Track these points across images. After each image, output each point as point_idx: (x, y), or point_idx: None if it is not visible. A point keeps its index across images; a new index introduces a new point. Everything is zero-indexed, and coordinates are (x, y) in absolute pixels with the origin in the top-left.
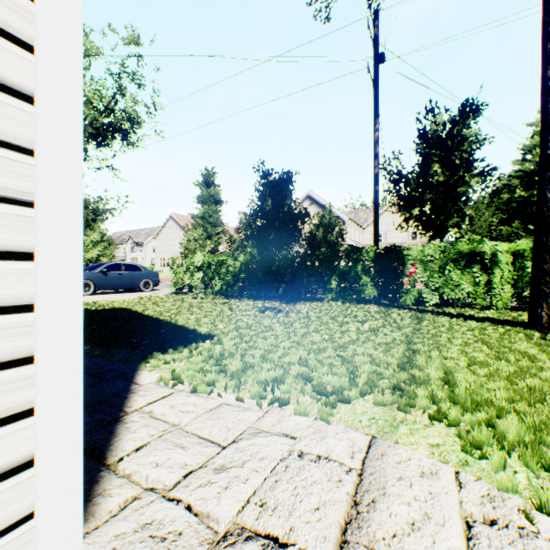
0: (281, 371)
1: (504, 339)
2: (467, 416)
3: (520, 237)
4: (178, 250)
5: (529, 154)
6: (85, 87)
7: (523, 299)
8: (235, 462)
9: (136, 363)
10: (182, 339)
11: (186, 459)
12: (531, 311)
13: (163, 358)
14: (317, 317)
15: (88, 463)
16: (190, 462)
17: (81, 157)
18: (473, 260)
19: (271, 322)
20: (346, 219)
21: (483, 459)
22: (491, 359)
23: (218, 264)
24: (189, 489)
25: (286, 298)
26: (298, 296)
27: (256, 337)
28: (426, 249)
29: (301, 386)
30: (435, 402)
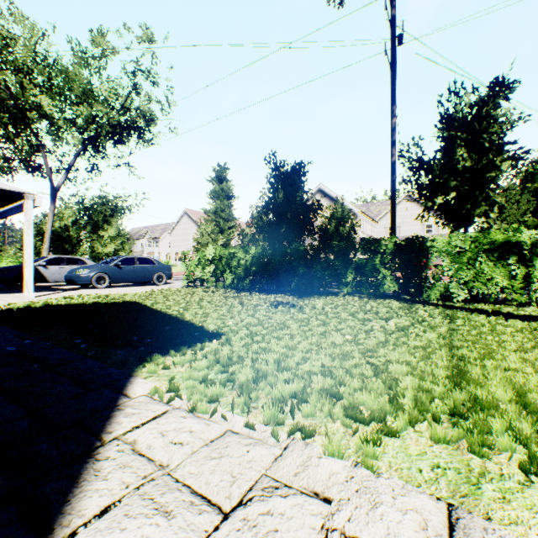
0: (301, 384)
1: None
2: None
3: None
4: (192, 245)
5: None
6: (102, 85)
7: None
8: None
9: (132, 366)
10: (187, 337)
11: None
12: None
13: (163, 362)
14: (334, 313)
15: None
16: None
17: None
18: (508, 251)
19: (284, 319)
20: (358, 212)
21: None
22: None
23: (229, 257)
24: None
25: (299, 292)
26: (311, 290)
27: (269, 336)
28: (453, 240)
29: (328, 408)
30: (520, 441)
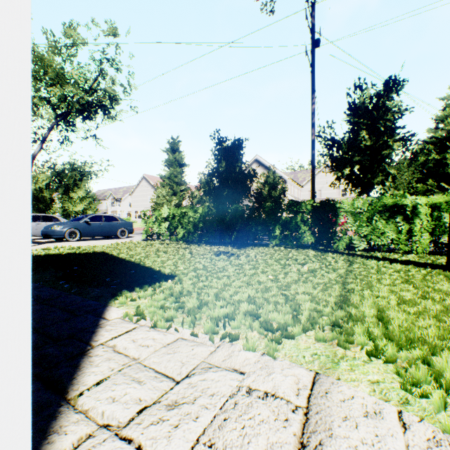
0: (232, 308)
1: (427, 280)
2: (403, 353)
3: (434, 193)
4: (149, 204)
5: (442, 123)
6: (73, 71)
7: (440, 245)
8: (187, 398)
9: (106, 299)
10: (148, 278)
11: (142, 394)
12: (449, 255)
13: (130, 296)
14: (263, 260)
15: (50, 397)
16: (145, 398)
17: (29, 103)
18: (396, 212)
19: (224, 264)
20: (287, 179)
21: (423, 397)
22: (418, 298)
23: (181, 215)
24: (142, 426)
25: (237, 244)
26: (247, 242)
27: (211, 277)
28: (356, 203)
29: (249, 322)
30: (371, 339)
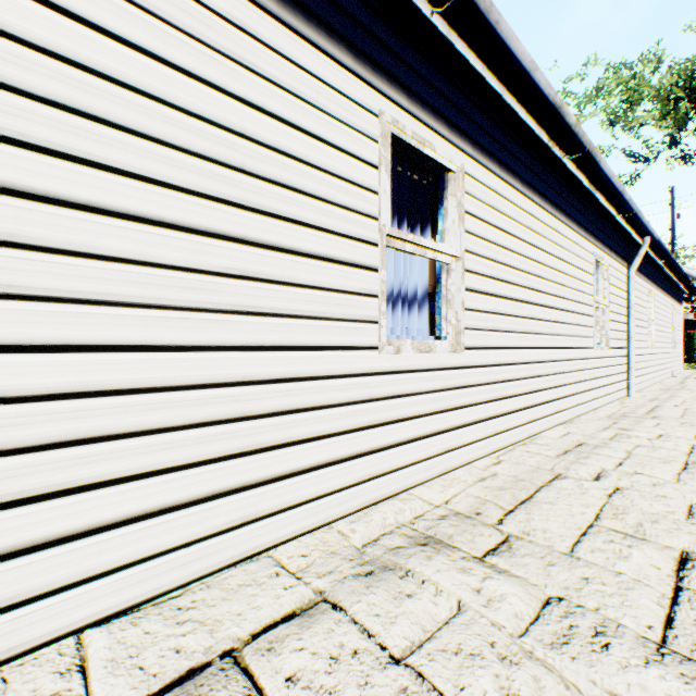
0: None
1: None
2: None
3: None
4: None
5: None
6: None
7: None
8: None
9: None
10: None
11: None
12: None
13: None
14: None
15: None
16: None
17: None
18: None
19: None
20: None
21: None
22: None
23: None
24: None
25: None
26: None
27: None
28: None
29: None
30: None
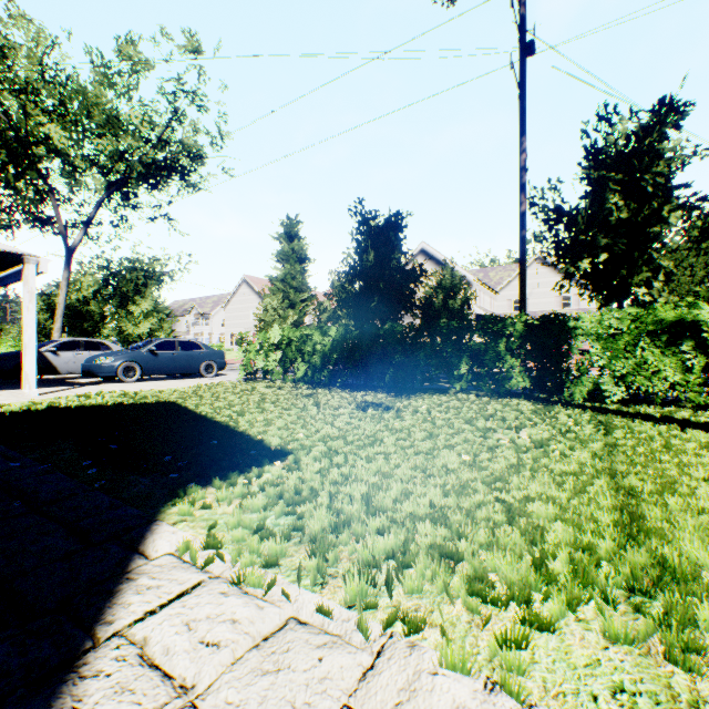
0: (401, 536)
1: None
2: None
3: None
4: (253, 323)
5: None
6: (131, 111)
7: None
8: None
9: (157, 504)
10: (239, 458)
11: None
12: None
13: (202, 497)
14: (445, 420)
15: None
16: None
17: None
18: (681, 334)
19: (376, 429)
20: (473, 280)
21: None
22: None
23: (302, 340)
24: None
25: (395, 388)
26: (412, 386)
27: (354, 456)
28: (606, 318)
29: (444, 581)
30: None
